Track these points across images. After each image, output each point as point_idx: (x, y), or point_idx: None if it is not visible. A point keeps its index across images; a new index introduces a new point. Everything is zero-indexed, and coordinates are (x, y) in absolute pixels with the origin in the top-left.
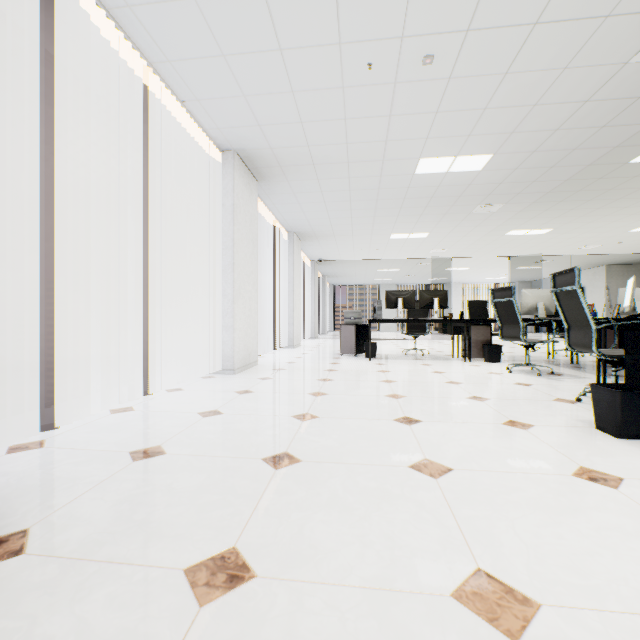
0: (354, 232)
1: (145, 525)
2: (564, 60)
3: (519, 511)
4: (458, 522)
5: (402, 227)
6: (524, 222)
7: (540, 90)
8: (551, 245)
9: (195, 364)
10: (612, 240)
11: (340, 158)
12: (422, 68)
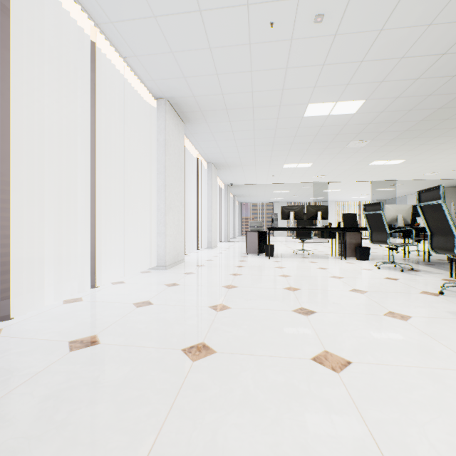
0: (256, 163)
1: (63, 428)
2: (430, 17)
3: (426, 414)
4: (369, 428)
5: (292, 159)
6: (384, 154)
7: (407, 44)
8: (403, 172)
9: (136, 262)
10: (449, 168)
11: (247, 104)
12: (314, 26)
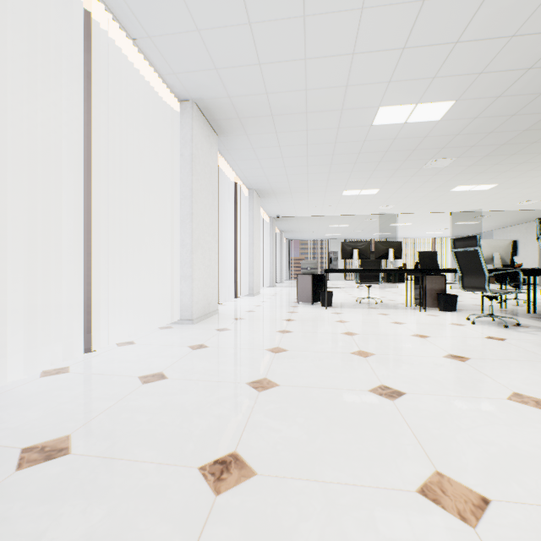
0: (309, 189)
1: None
2: None
3: None
4: None
5: (354, 183)
6: (472, 177)
7: (523, 15)
8: (492, 201)
9: (154, 314)
10: None
11: (298, 108)
12: None
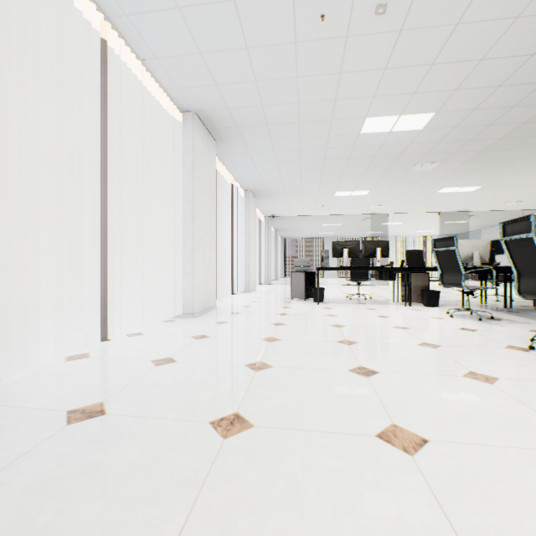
0: (303, 190)
1: None
2: (518, 8)
3: (534, 516)
4: None
5: (346, 185)
6: (456, 180)
7: (489, 43)
8: (478, 201)
9: (158, 308)
10: (533, 196)
11: (292, 118)
12: (374, 19)
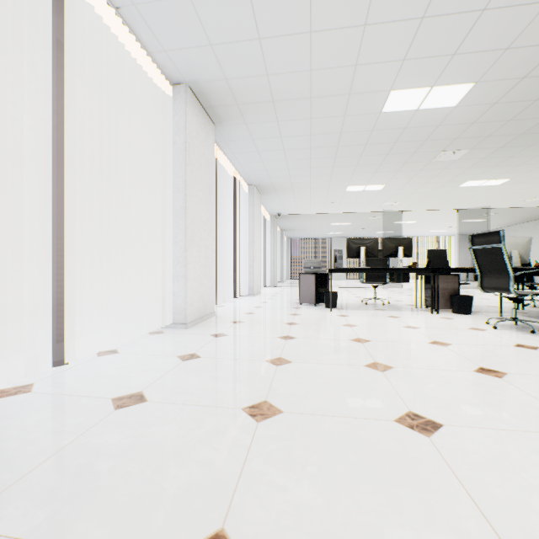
0: (312, 184)
1: None
2: None
3: None
4: None
5: (359, 178)
6: (483, 171)
7: None
8: (502, 197)
9: (145, 317)
10: None
11: (302, 92)
12: None
